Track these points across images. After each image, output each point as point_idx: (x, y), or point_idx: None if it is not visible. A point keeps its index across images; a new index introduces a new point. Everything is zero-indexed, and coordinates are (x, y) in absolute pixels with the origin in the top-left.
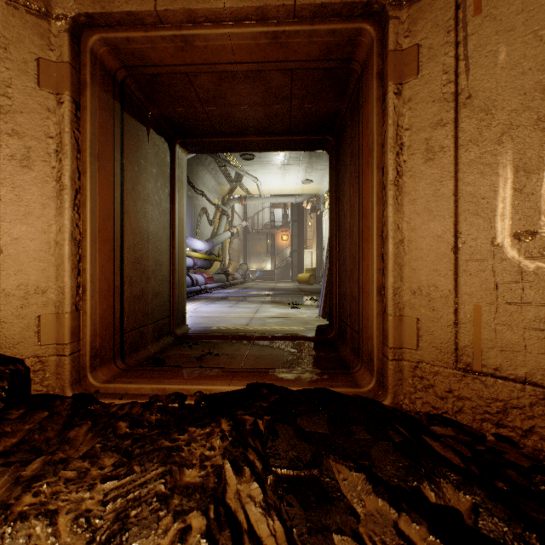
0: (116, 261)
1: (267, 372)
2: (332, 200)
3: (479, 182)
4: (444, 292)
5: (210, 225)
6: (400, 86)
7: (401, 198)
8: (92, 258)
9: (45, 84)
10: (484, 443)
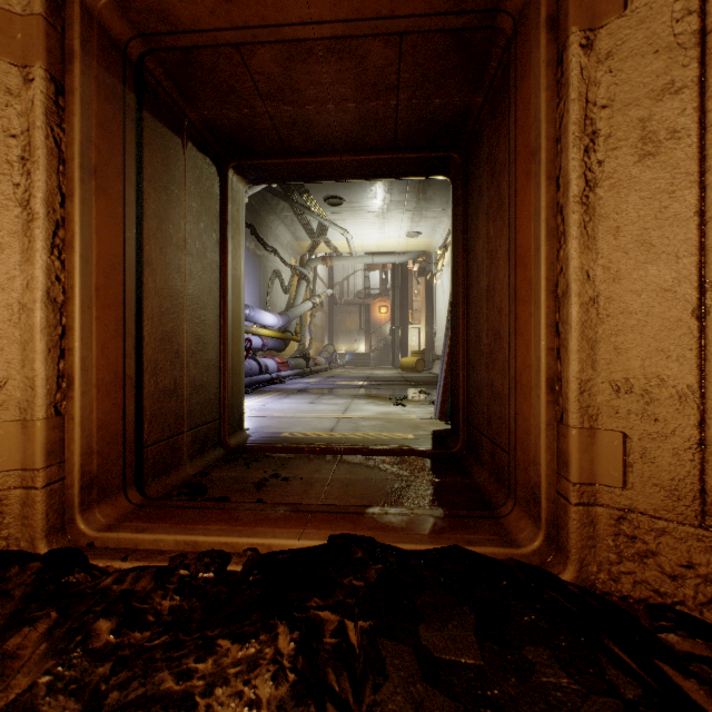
0: (127, 336)
1: (362, 513)
2: (457, 248)
3: None
4: (678, 389)
5: (285, 293)
6: (591, 33)
7: (593, 226)
8: (84, 331)
9: (3, 50)
10: None
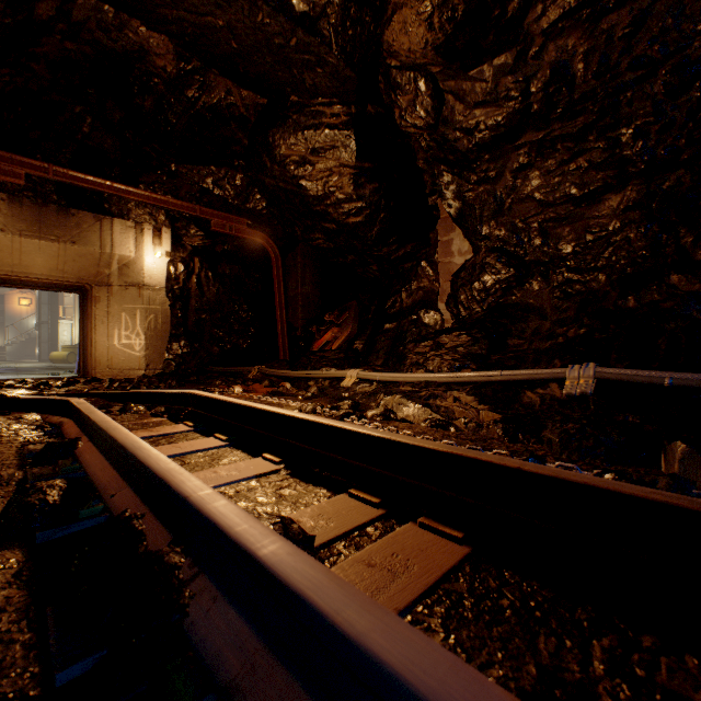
0: None
1: None
2: (81, 318)
3: (113, 331)
4: (106, 354)
5: None
6: (96, 305)
7: (97, 331)
8: None
9: None
10: None
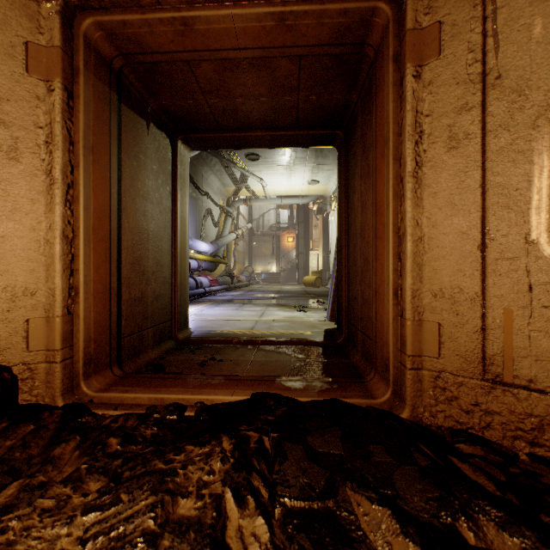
0: (112, 261)
1: (273, 380)
2: (341, 198)
3: (511, 172)
4: (470, 294)
5: (215, 226)
6: (419, 68)
7: (420, 192)
8: (85, 258)
9: (34, 70)
10: (517, 463)
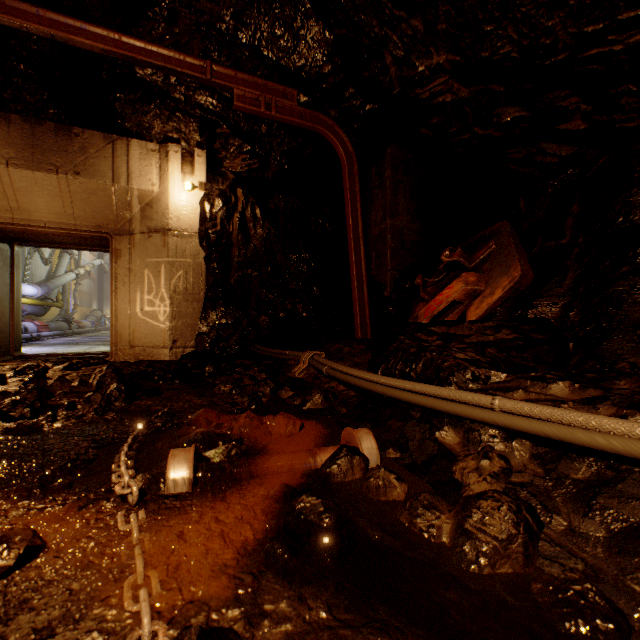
0: None
1: None
2: None
3: (134, 295)
4: (127, 325)
5: (46, 264)
6: (117, 260)
7: (117, 296)
8: None
9: None
10: None
